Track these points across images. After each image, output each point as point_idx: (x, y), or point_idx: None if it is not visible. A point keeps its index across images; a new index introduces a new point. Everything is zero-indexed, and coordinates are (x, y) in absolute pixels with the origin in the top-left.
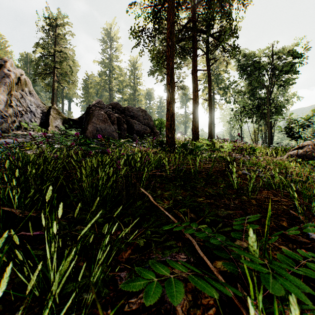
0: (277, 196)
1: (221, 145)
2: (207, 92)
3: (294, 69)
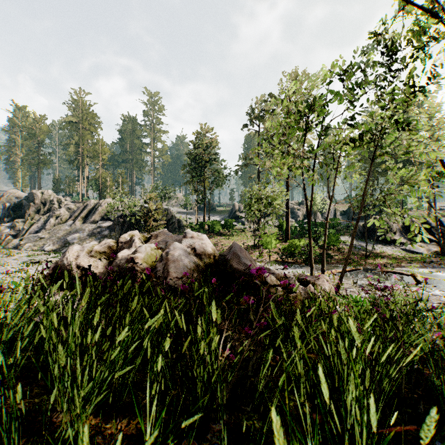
0: None
1: None
2: None
3: None
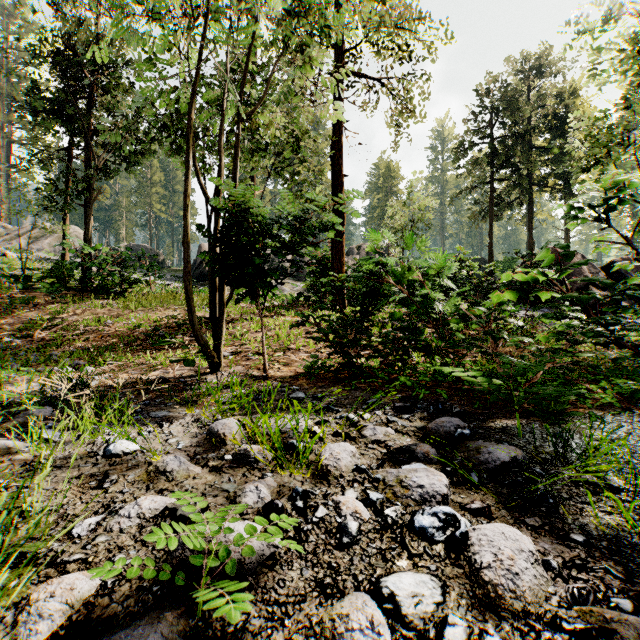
0: None
1: None
2: None
3: None
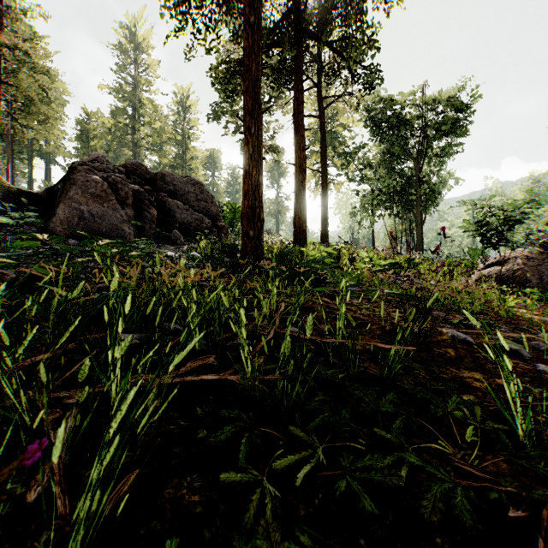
0: None
1: (354, 257)
2: (316, 161)
3: (457, 129)
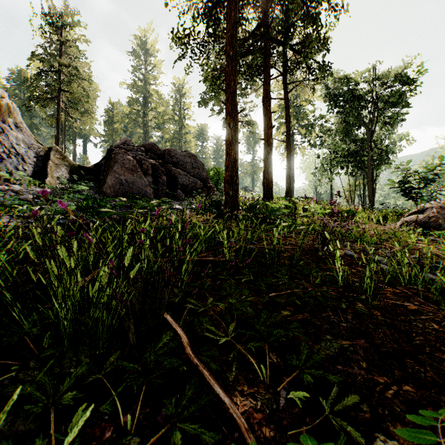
0: (412, 300)
1: (306, 208)
2: (284, 130)
3: (404, 100)
